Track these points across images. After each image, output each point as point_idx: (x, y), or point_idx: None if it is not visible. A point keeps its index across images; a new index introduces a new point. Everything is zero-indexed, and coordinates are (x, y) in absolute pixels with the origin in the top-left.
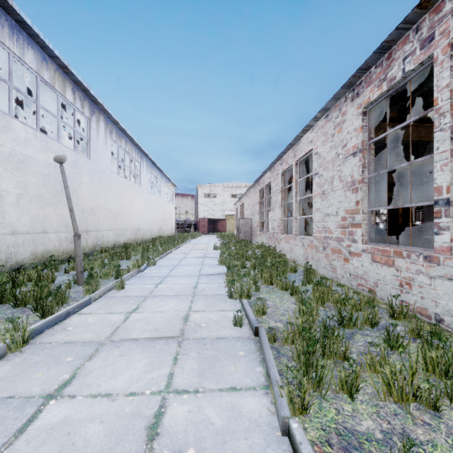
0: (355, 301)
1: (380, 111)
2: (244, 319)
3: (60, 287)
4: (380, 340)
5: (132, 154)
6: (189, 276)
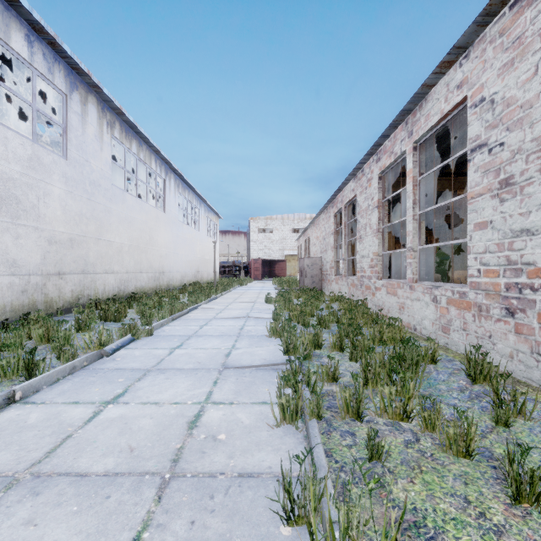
0: None
1: None
2: None
3: None
4: None
5: (151, 165)
6: (199, 371)
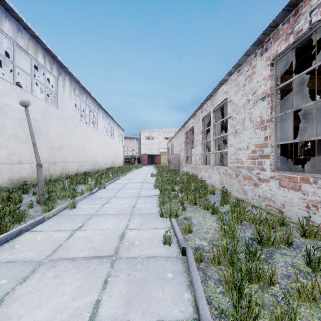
0: (269, 220)
1: (282, 65)
2: (173, 238)
3: (18, 208)
4: (299, 260)
5: (91, 106)
6: (130, 197)
